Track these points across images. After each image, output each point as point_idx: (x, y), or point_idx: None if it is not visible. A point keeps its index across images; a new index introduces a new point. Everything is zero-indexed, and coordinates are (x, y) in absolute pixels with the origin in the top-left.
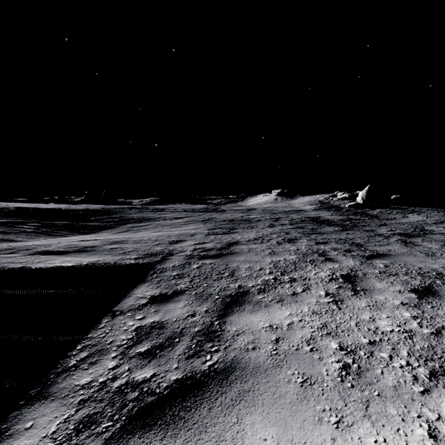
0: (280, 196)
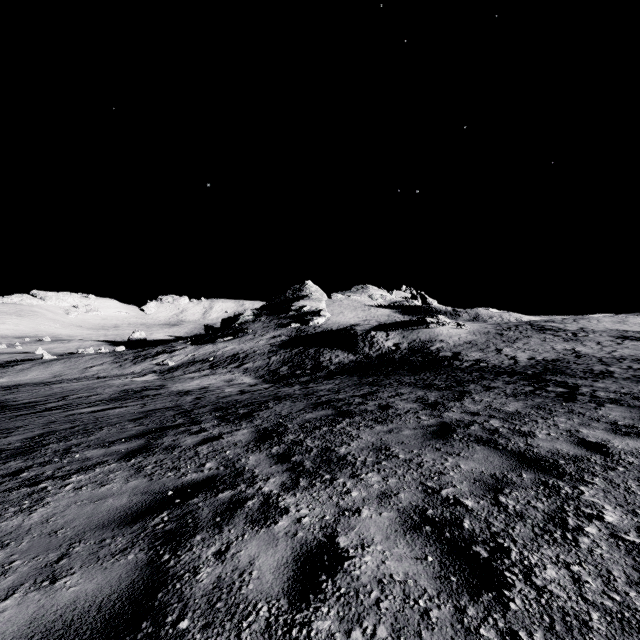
0: None
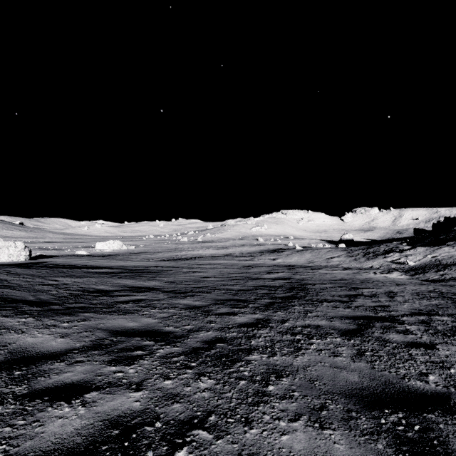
0: None
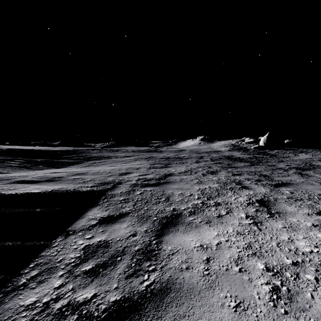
0: (203, 141)
